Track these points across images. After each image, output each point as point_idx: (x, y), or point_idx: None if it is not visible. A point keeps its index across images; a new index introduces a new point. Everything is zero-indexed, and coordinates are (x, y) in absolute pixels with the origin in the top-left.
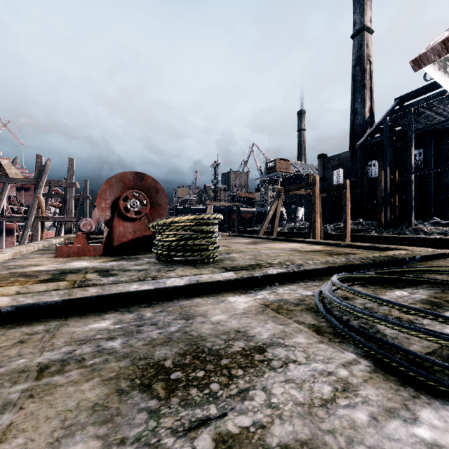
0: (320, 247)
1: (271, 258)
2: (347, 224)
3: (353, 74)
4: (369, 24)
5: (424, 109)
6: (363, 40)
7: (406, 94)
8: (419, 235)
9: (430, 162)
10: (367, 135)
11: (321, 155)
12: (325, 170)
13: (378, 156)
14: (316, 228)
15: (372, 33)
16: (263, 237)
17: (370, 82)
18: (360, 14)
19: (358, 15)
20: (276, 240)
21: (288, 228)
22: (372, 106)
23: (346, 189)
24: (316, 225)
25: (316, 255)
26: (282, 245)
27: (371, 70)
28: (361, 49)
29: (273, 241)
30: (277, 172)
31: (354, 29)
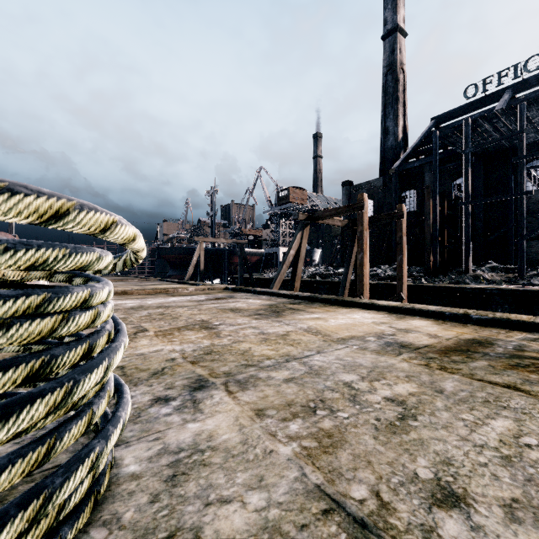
0: (430, 324)
1: (420, 468)
2: (403, 270)
3: (384, 83)
4: (402, 25)
5: (482, 121)
6: (395, 42)
7: (444, 113)
8: (484, 284)
9: (480, 193)
10: (403, 158)
11: (347, 182)
12: (352, 202)
13: (416, 184)
14: (365, 276)
15: (405, 36)
16: (286, 294)
17: (404, 96)
18: (393, 10)
19: (390, 11)
20: (312, 302)
21: (309, 274)
22: (406, 126)
23: (402, 217)
24: (365, 271)
25: (537, 394)
26: (338, 317)
27: (404, 81)
28: (394, 54)
29: (308, 304)
30: (291, 203)
31: (385, 29)
